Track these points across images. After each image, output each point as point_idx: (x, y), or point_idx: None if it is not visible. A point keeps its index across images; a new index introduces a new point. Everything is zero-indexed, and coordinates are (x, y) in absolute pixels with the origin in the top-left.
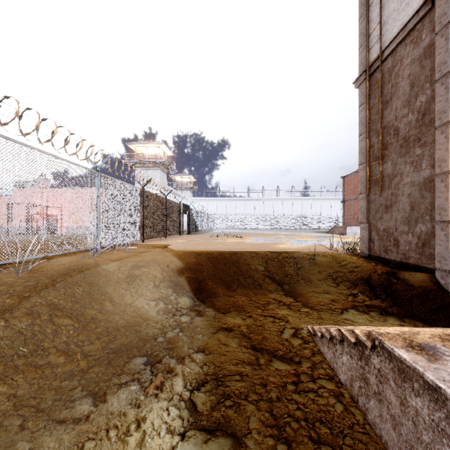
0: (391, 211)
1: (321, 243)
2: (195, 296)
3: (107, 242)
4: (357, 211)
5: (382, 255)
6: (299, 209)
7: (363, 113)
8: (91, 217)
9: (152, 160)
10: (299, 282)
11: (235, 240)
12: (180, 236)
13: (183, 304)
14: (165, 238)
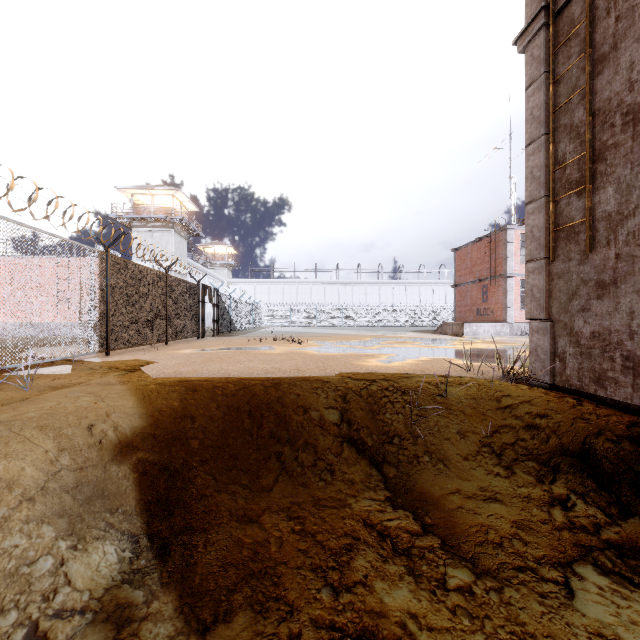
0: (617, 295)
1: (439, 354)
2: (146, 527)
3: None
4: (476, 301)
5: (587, 389)
6: (390, 297)
7: (536, 98)
8: None
9: (161, 216)
10: (419, 457)
11: (288, 348)
12: (196, 341)
13: (81, 587)
14: (165, 344)
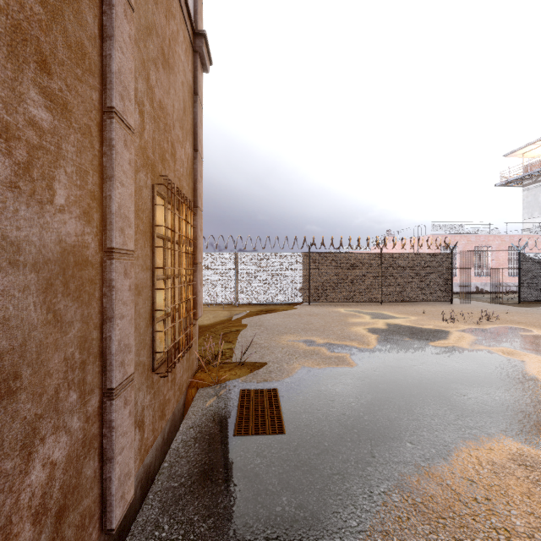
0: None
1: (390, 365)
2: None
3: (247, 300)
4: None
5: None
6: None
7: None
8: (228, 283)
9: None
10: None
11: (396, 321)
12: (426, 305)
13: None
14: (380, 304)
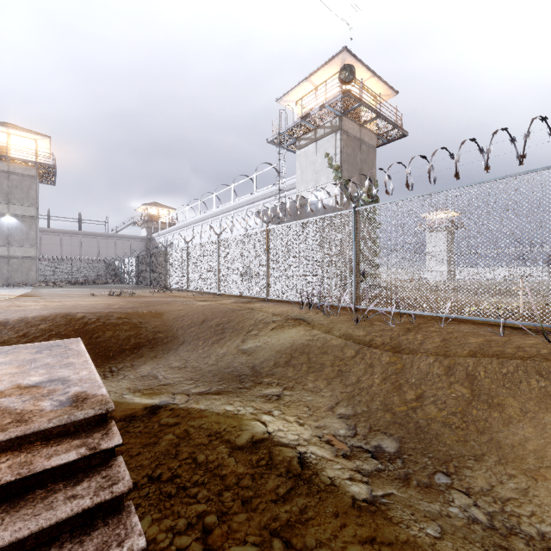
0: None
1: None
2: None
3: None
4: None
5: None
6: None
7: None
8: None
9: None
10: None
11: None
12: None
13: None
14: None
